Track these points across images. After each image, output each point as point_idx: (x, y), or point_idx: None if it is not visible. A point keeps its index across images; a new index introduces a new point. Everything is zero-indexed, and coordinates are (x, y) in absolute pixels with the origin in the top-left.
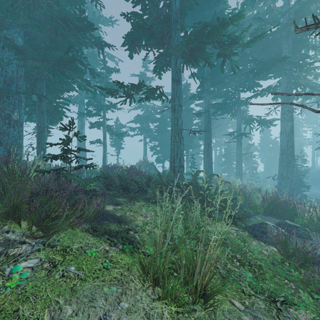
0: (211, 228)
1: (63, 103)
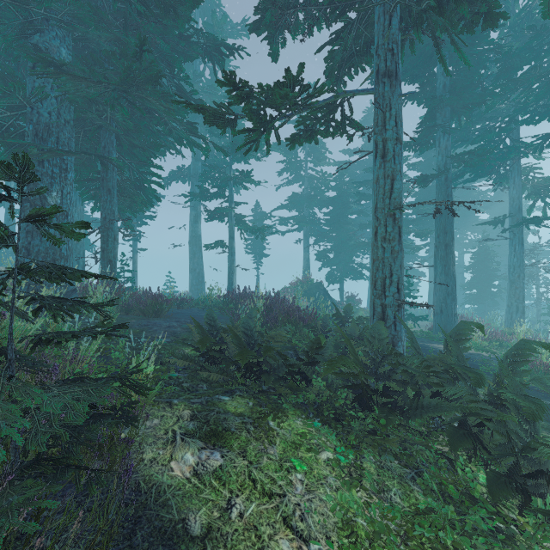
0: None
1: (150, 173)
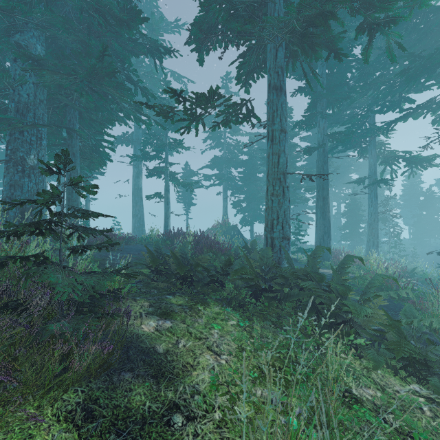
0: (365, 390)
1: (105, 140)
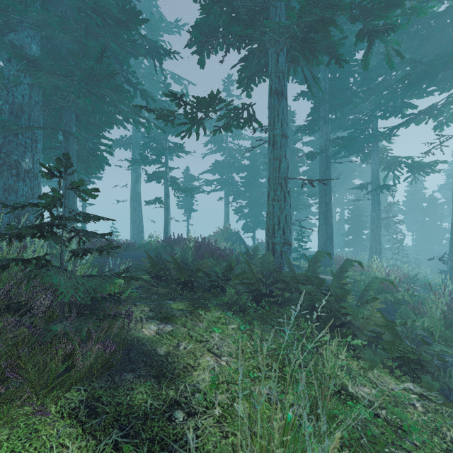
0: (361, 388)
1: (102, 144)
